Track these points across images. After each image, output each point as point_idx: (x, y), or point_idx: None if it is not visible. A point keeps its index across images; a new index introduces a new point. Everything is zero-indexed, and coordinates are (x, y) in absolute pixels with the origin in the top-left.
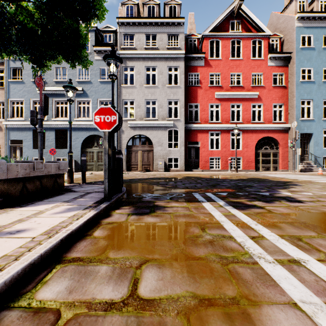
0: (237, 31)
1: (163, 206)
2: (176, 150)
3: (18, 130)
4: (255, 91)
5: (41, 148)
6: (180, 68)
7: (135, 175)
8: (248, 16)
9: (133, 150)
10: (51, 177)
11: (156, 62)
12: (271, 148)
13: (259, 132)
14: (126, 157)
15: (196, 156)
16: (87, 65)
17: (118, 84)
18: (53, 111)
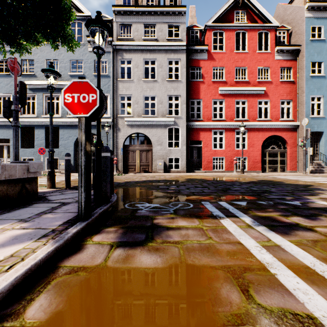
0: (242, 22)
1: (165, 227)
2: (177, 150)
3: (4, 128)
4: (261, 87)
5: (15, 145)
6: (181, 61)
7: (132, 177)
8: (254, 6)
9: (131, 149)
10: (15, 182)
11: (155, 55)
12: (279, 147)
13: (266, 130)
14: (122, 157)
15: (197, 156)
16: (73, 47)
17: (115, 78)
18: (44, 107)
